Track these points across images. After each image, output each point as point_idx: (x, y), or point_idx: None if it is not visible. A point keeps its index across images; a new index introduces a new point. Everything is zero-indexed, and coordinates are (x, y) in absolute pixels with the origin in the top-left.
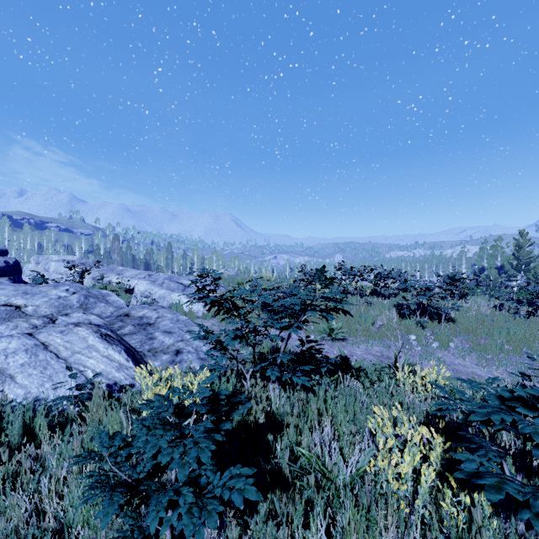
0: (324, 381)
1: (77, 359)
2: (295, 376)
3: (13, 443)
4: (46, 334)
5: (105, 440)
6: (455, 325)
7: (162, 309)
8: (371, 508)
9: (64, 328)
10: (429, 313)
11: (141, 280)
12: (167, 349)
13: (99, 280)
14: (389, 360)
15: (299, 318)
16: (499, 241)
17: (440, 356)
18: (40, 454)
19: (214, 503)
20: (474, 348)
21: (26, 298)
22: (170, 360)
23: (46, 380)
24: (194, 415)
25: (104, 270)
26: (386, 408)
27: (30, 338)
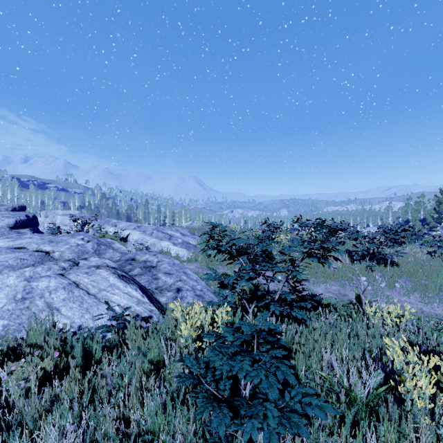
0: (310, 315)
1: (104, 295)
2: (293, 311)
3: (78, 363)
4: (75, 275)
5: (194, 363)
6: (398, 268)
7: (160, 254)
8: (401, 422)
9: (88, 269)
10: (376, 258)
11: (135, 231)
12: (169, 287)
13: (98, 231)
14: (346, 297)
15: (297, 263)
16: (422, 198)
17: (389, 294)
18: (103, 372)
19: (295, 416)
20: (416, 288)
21: (52, 245)
22: (173, 296)
23: (85, 312)
24: (255, 344)
25: (101, 222)
26: (369, 338)
27: (64, 278)
